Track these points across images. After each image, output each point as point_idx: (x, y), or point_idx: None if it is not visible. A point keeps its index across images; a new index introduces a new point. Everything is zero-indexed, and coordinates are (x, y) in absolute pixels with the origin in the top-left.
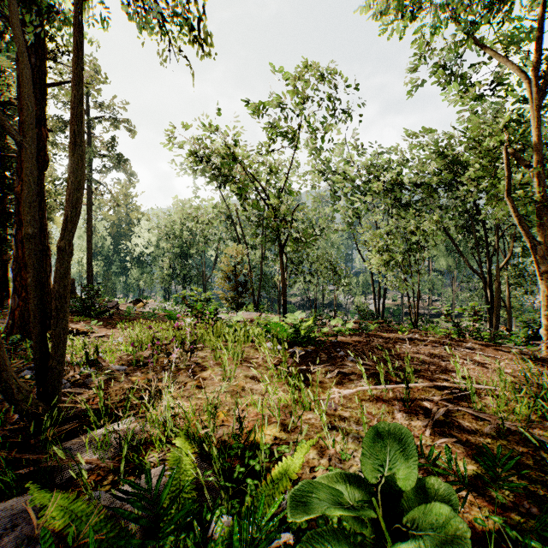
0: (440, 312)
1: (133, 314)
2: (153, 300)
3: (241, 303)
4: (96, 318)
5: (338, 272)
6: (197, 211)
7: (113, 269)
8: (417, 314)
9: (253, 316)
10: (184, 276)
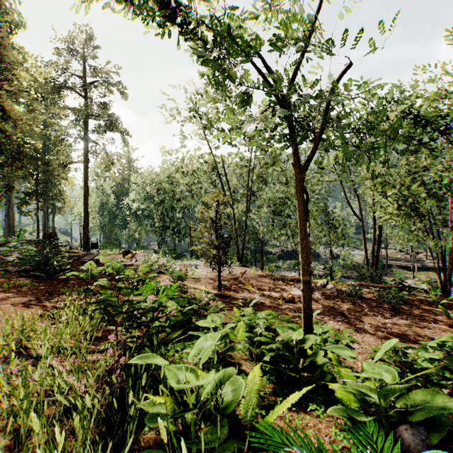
0: (426, 265)
1: (96, 274)
2: (142, 251)
3: (223, 263)
4: (45, 281)
5: (334, 224)
6: (181, 163)
7: (116, 222)
8: (449, 278)
9: (237, 271)
10: (173, 228)
